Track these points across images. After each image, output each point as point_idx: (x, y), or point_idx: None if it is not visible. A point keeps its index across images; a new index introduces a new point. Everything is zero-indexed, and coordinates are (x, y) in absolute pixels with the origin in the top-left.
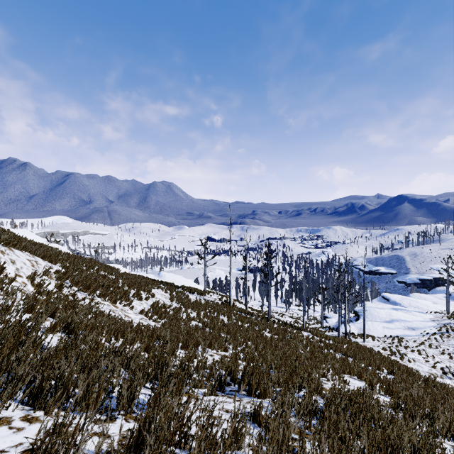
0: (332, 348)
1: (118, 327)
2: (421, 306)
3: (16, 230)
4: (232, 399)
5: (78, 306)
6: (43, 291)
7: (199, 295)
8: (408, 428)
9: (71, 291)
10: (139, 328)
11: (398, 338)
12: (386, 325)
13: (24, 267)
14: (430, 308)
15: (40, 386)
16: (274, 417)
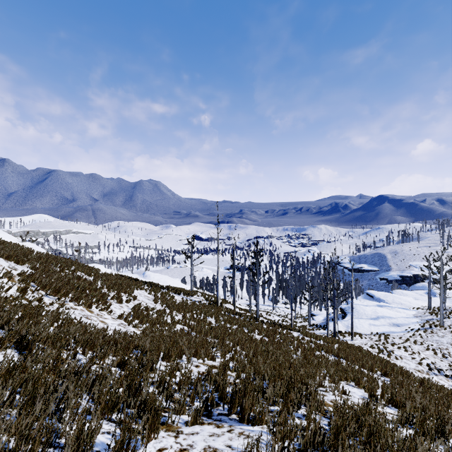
0: (323, 349)
1: (87, 338)
2: (404, 303)
3: None
4: (221, 429)
5: (43, 313)
6: None
7: (185, 295)
8: None
9: (37, 295)
10: (113, 337)
11: (384, 335)
12: (373, 323)
13: None
14: (413, 305)
15: None
16: None
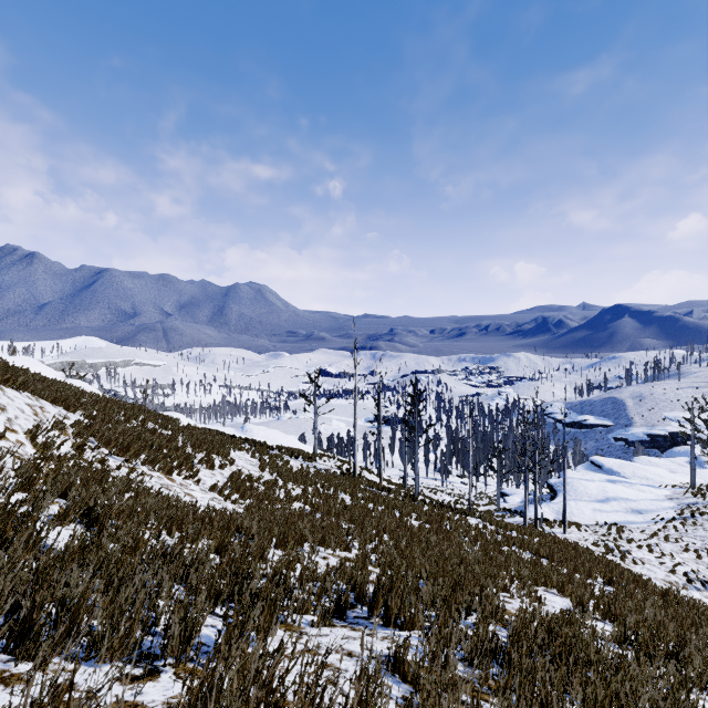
0: (515, 544)
1: (172, 513)
2: (652, 477)
3: (13, 358)
4: (358, 633)
5: (109, 480)
6: (51, 455)
7: (306, 461)
8: (646, 679)
9: (98, 455)
10: (207, 514)
11: (617, 527)
12: (599, 507)
13: (21, 417)
14: (666, 480)
15: (29, 620)
16: (429, 666)
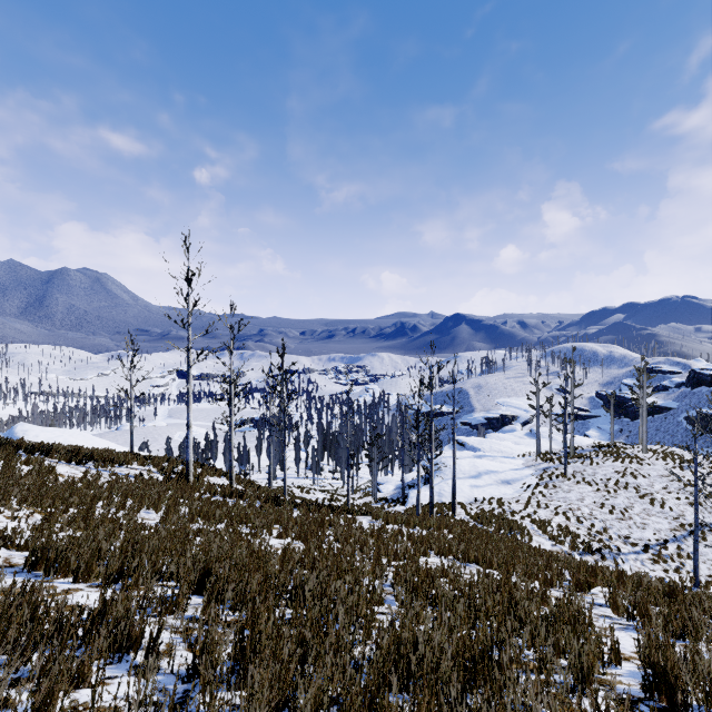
0: (431, 548)
1: None
2: (505, 450)
3: None
4: None
5: None
6: None
7: (102, 466)
8: None
9: None
10: None
11: (496, 501)
12: (474, 483)
13: None
14: (516, 451)
15: None
16: None
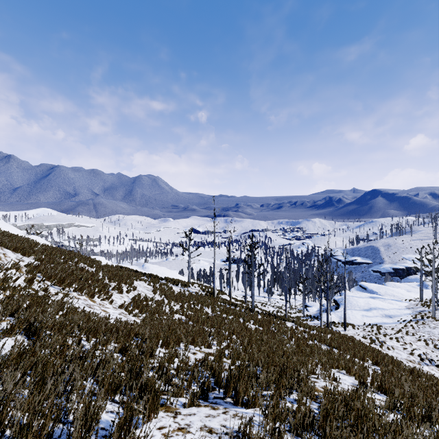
0: (316, 339)
1: (90, 325)
2: (396, 295)
3: None
4: (216, 411)
5: (49, 302)
6: (8, 286)
7: (183, 287)
8: None
9: (43, 285)
10: (115, 325)
11: (377, 326)
12: (365, 314)
13: None
14: (405, 296)
15: None
16: None
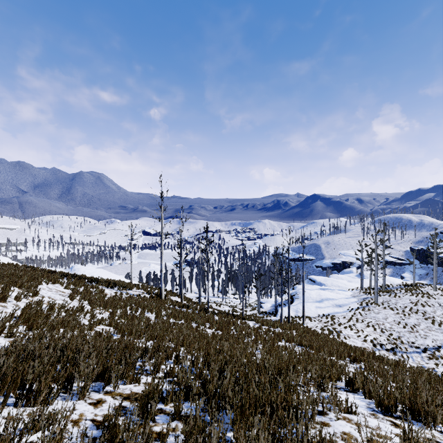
0: (283, 338)
1: None
2: (341, 285)
3: None
4: None
5: None
6: None
7: (121, 289)
8: None
9: None
10: None
11: (331, 316)
12: (318, 305)
13: None
14: (348, 286)
15: None
16: None
